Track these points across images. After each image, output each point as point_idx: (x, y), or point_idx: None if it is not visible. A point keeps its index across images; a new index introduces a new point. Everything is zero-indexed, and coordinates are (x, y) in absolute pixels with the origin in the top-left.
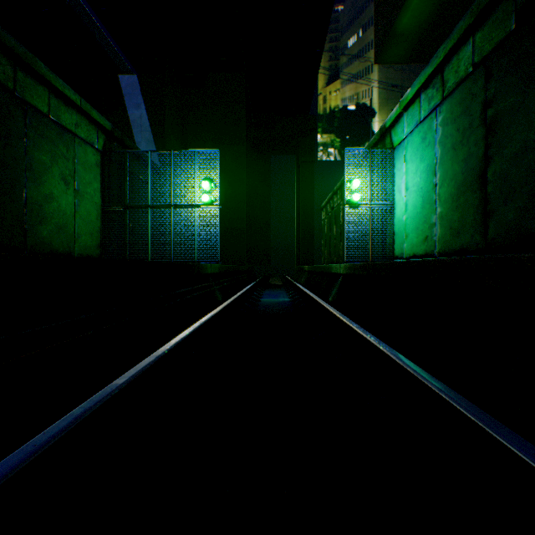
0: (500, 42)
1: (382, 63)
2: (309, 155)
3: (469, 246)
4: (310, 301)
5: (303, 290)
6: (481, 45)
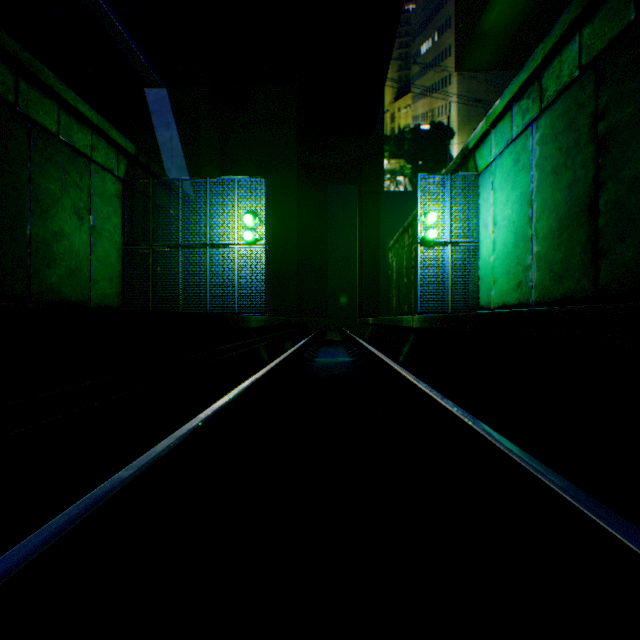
0: (615, 37)
1: (464, 71)
2: (374, 185)
3: (574, 293)
4: (376, 361)
5: (367, 348)
6: (590, 43)
